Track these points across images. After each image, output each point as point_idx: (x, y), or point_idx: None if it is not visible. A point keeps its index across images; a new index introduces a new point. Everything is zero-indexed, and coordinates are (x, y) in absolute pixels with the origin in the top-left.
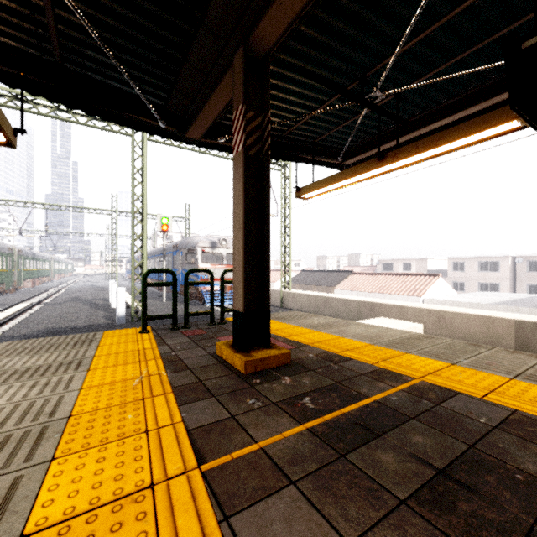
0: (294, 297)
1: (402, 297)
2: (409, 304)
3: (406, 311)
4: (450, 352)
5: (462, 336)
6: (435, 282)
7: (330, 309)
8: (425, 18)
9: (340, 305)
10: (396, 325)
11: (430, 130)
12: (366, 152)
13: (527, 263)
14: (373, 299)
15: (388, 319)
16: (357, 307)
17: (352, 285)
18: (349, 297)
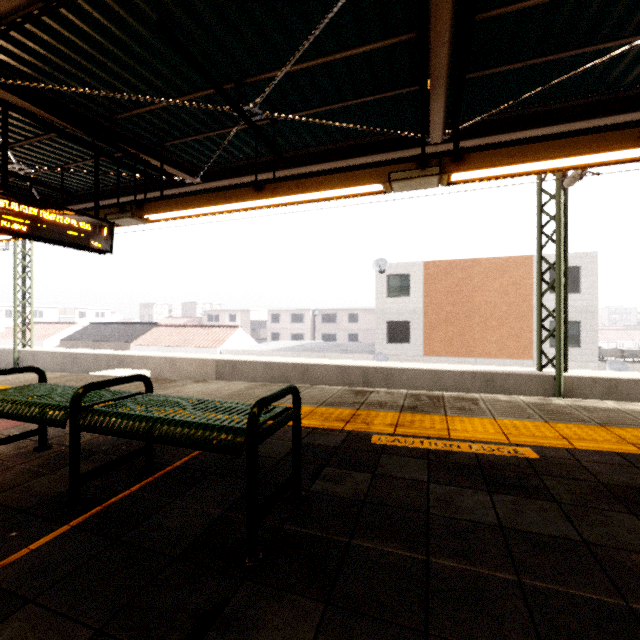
0: (35, 356)
1: (202, 349)
2: (154, 354)
3: (149, 361)
4: (62, 382)
5: (187, 377)
6: (234, 333)
7: (79, 366)
8: (35, 128)
9: (90, 361)
10: (120, 374)
11: (122, 202)
12: (70, 205)
13: (322, 315)
14: (126, 352)
15: (123, 369)
16: (107, 361)
17: (154, 339)
18: (103, 351)
